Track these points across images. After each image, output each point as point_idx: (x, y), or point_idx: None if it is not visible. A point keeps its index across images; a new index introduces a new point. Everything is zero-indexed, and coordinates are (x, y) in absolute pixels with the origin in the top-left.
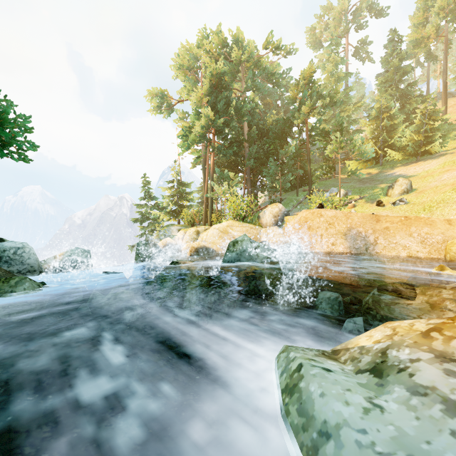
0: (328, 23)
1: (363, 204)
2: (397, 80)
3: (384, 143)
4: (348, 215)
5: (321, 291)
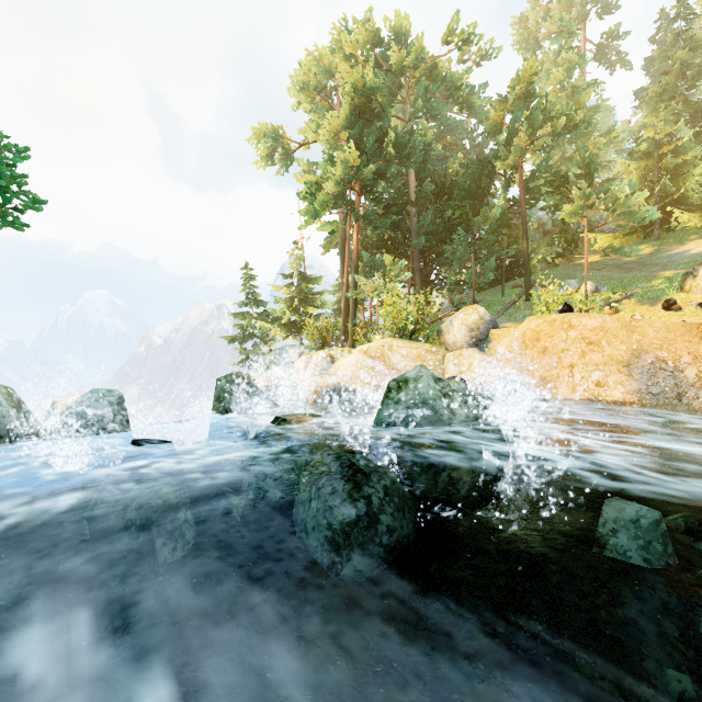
0: (549, 9)
1: (633, 308)
2: (686, 88)
3: (663, 199)
4: (631, 325)
5: (608, 501)
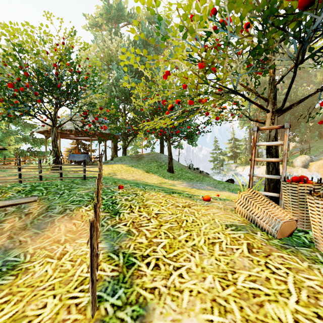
0: None
1: None
2: None
3: None
4: None
5: None
